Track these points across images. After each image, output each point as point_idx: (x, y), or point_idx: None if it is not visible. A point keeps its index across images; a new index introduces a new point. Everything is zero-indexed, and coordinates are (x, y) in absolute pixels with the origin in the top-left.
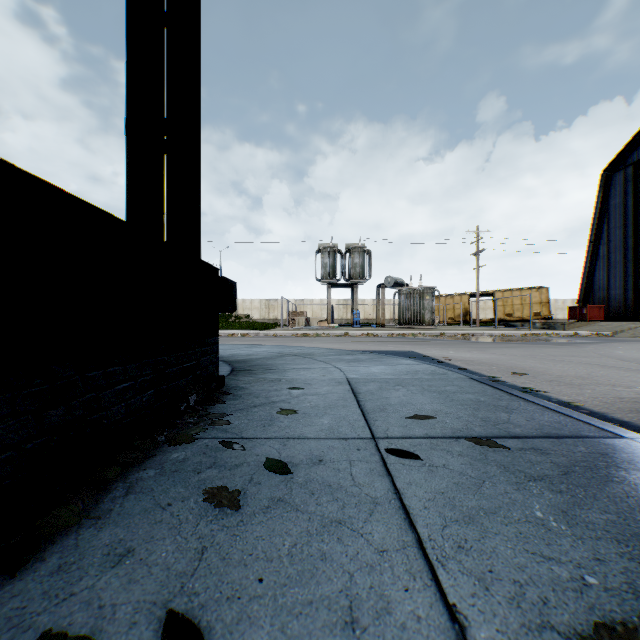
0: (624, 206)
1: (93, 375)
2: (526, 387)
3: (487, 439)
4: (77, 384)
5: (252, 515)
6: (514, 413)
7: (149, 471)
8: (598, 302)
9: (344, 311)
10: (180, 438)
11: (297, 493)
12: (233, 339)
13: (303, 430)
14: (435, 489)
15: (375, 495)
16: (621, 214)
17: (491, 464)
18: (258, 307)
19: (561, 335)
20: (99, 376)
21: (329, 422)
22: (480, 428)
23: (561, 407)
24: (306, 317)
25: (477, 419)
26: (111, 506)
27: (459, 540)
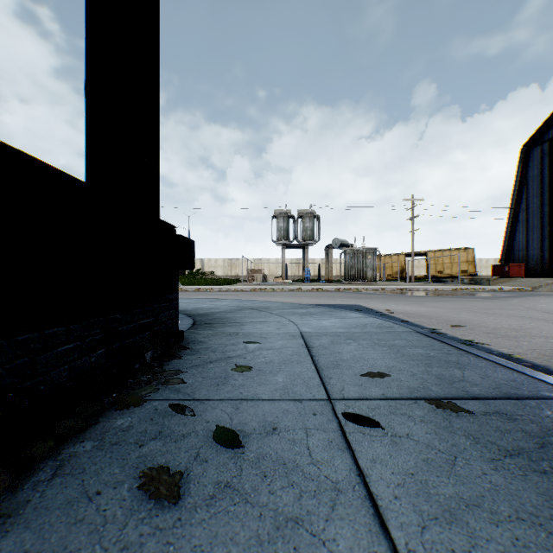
0: (541, 177)
1: (26, 338)
2: (466, 339)
3: (447, 401)
4: (3, 350)
5: (193, 509)
6: (467, 369)
7: (87, 443)
8: (518, 261)
9: (296, 269)
10: (129, 400)
11: (247, 475)
12: (199, 293)
13: (257, 390)
14: (403, 469)
15: (336, 478)
16: (538, 184)
17: (458, 433)
18: (222, 265)
19: (487, 290)
20: (34, 339)
21: (283, 380)
22: (437, 387)
23: (511, 363)
24: (263, 274)
25: (431, 376)
26: (30, 495)
27: (445, 552)
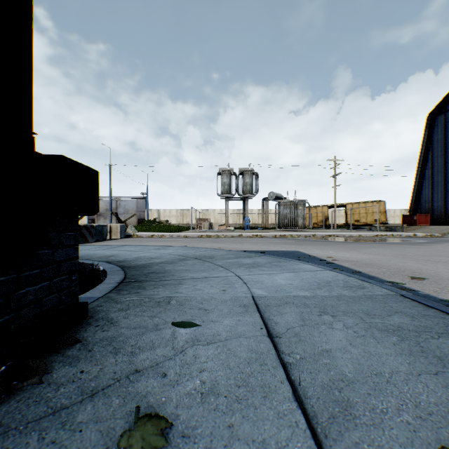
0: (444, 140)
1: None
2: (448, 299)
3: None
4: None
5: None
6: None
7: None
8: (424, 211)
9: (237, 218)
10: None
11: None
12: (151, 240)
13: None
14: None
15: None
16: (442, 146)
17: None
18: (175, 215)
19: (403, 236)
20: None
21: None
22: None
23: None
24: (209, 222)
25: None
26: None
27: None
